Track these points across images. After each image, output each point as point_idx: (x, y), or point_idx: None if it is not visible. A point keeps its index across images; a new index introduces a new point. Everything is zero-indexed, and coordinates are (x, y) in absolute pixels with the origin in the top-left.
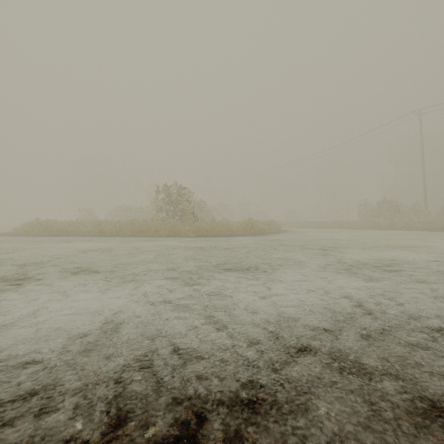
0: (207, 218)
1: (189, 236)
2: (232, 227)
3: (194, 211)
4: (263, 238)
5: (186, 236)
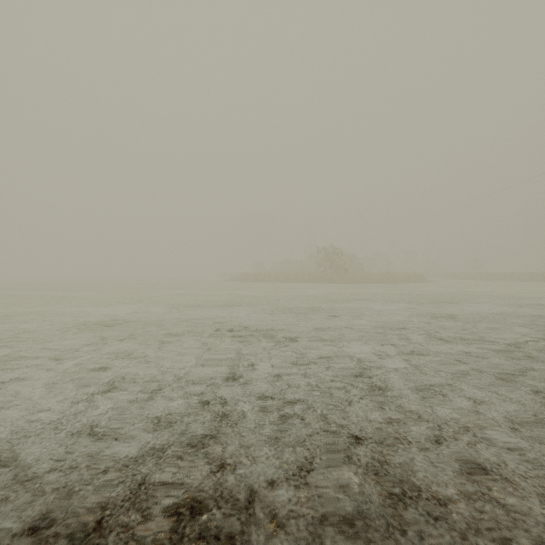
0: (358, 270)
1: (340, 283)
2: (371, 277)
3: (347, 264)
4: (390, 285)
5: (339, 283)
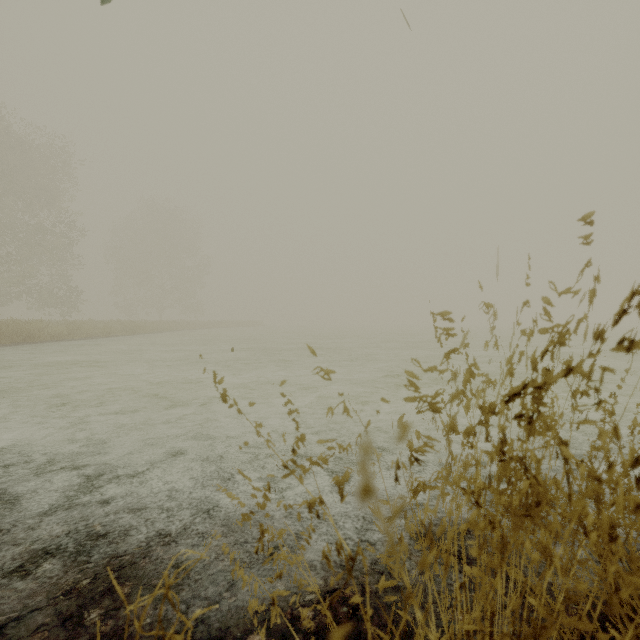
0: None
1: None
2: None
3: None
4: None
5: None
